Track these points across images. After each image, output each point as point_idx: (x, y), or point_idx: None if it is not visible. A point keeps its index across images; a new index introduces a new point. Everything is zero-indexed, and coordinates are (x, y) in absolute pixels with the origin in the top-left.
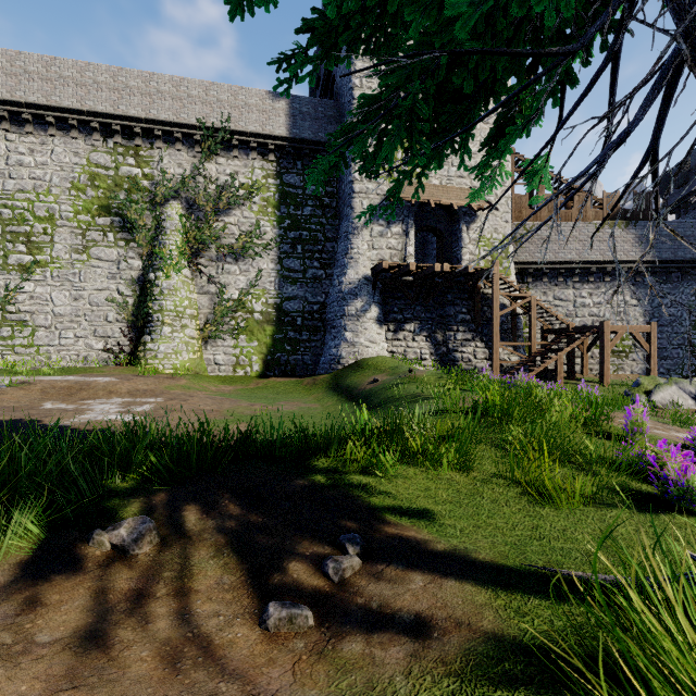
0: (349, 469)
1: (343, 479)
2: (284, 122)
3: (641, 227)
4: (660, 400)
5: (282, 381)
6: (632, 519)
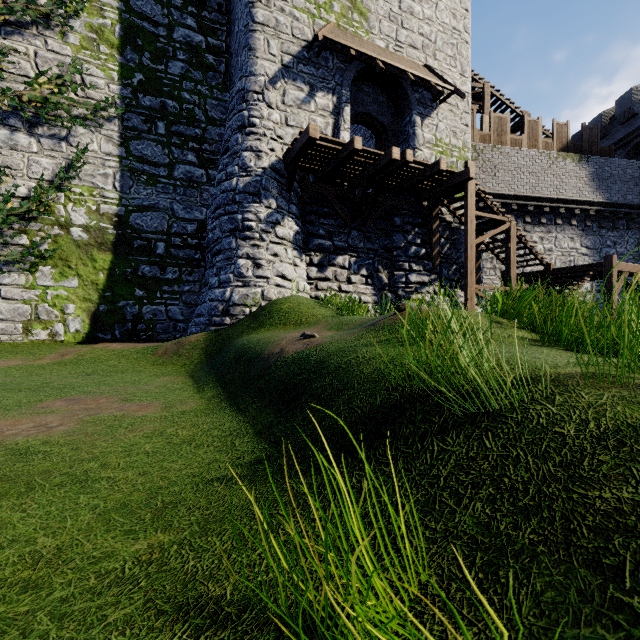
0: None
1: None
2: None
3: (593, 163)
4: None
5: (117, 348)
6: None
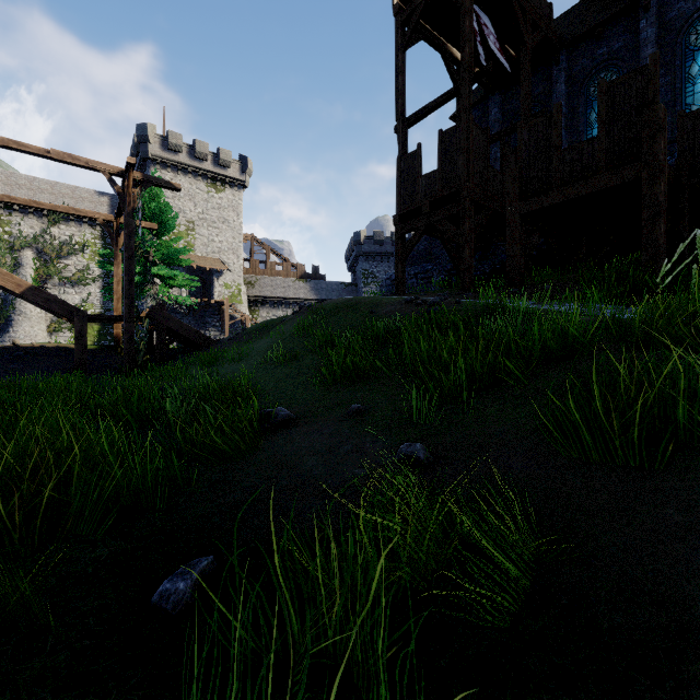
0: None
1: None
2: (107, 209)
3: (313, 283)
4: None
5: None
6: None
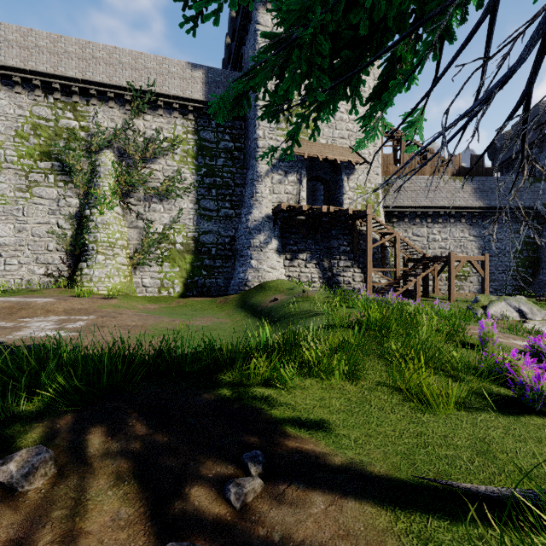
0: (253, 382)
1: (247, 392)
2: (201, 88)
3: (476, 181)
4: (493, 313)
5: (199, 300)
6: (499, 422)
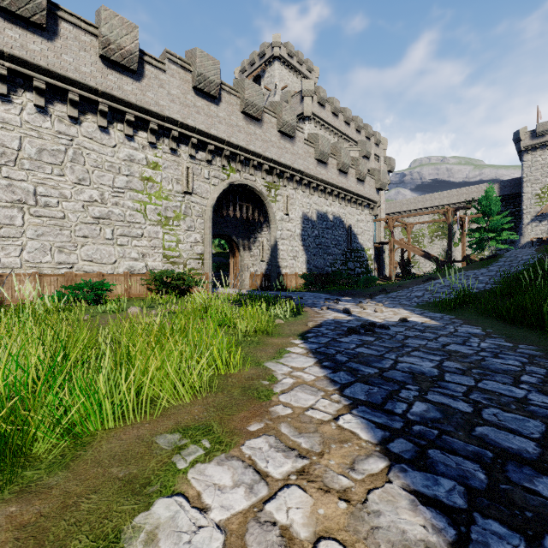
0: None
1: None
2: (496, 191)
3: None
4: None
5: None
6: None
